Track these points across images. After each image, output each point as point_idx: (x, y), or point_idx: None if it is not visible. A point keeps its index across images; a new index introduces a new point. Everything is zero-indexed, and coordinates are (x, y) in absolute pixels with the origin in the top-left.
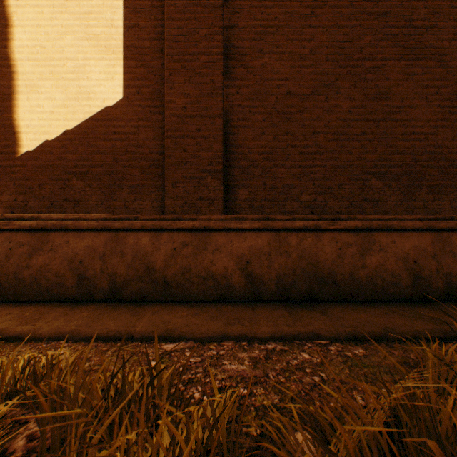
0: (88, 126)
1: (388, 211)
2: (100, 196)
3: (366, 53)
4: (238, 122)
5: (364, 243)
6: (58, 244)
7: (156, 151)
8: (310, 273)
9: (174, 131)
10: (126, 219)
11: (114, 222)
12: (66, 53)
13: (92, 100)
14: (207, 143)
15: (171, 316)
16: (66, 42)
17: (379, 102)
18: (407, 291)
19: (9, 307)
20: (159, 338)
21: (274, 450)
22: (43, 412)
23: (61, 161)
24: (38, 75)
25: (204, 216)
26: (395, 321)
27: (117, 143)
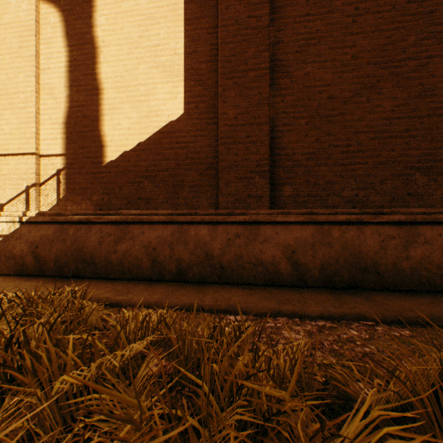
0: (156, 138)
1: (433, 205)
2: (165, 195)
3: (410, 53)
4: (283, 127)
5: (408, 236)
6: (136, 234)
7: (211, 156)
8: (353, 263)
9: (227, 138)
10: (188, 214)
11: (179, 216)
12: (140, 80)
13: (159, 116)
14: (255, 148)
15: (230, 295)
16: (140, 71)
17: (423, 99)
18: None
19: (103, 282)
20: (224, 311)
21: (342, 386)
22: (173, 346)
23: (136, 167)
24: (119, 99)
25: (253, 211)
26: (441, 309)
27: (179, 151)
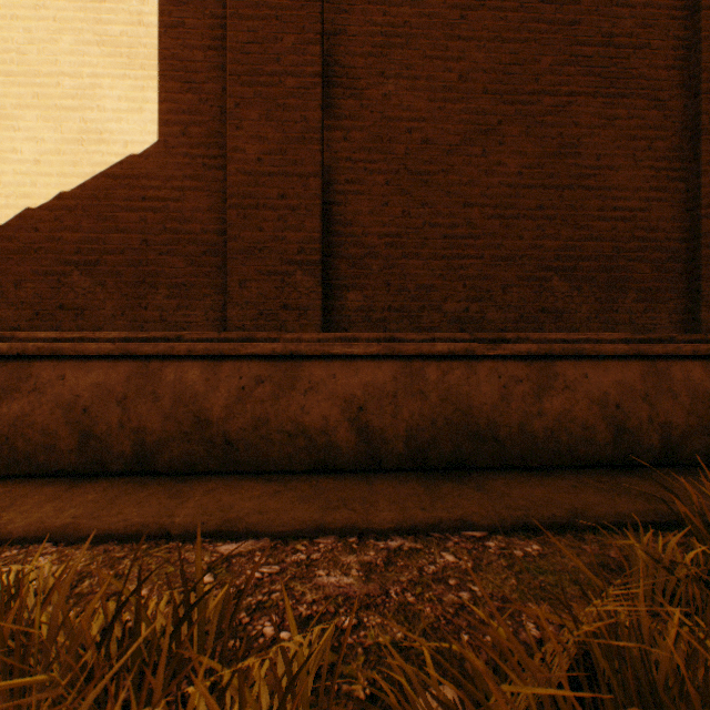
0: (99, 187)
1: (577, 328)
2: (119, 301)
3: (545, 84)
4: (347, 185)
5: (541, 378)
6: (46, 381)
7: (214, 229)
8: (459, 425)
9: (243, 197)
10: (163, 340)
11: (142, 344)
12: (62, 65)
13: (106, 143)
14: (296, 218)
15: (235, 498)
16: (62, 47)
17: (564, 160)
18: (605, 451)
19: None
20: (213, 534)
21: None
22: None
23: (54, 242)
24: (14, 99)
25: (291, 334)
26: (587, 499)
27: (148, 216)
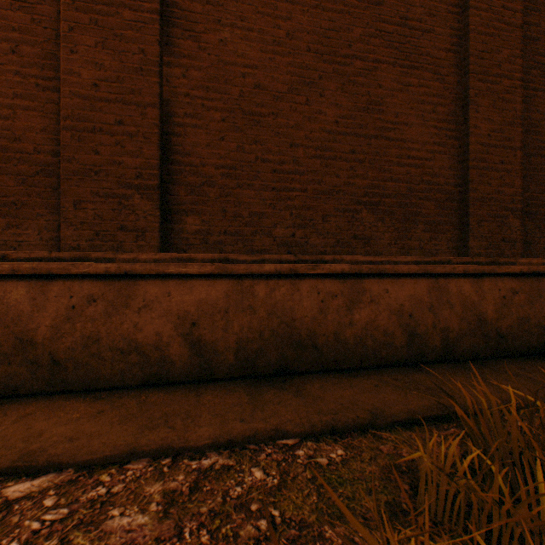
0: None
1: (381, 252)
2: None
3: (356, 50)
4: (186, 119)
5: (353, 293)
6: None
7: (48, 149)
8: (284, 336)
9: (78, 119)
10: None
11: None
12: None
13: None
14: (134, 145)
15: (50, 423)
16: None
17: (371, 114)
18: (402, 353)
19: None
20: (7, 471)
21: None
22: None
23: None
24: None
25: (128, 254)
26: (386, 397)
27: None
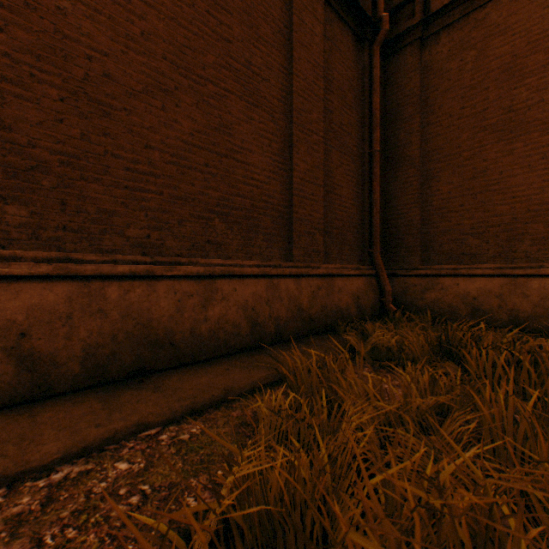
0: None
1: (231, 256)
2: None
3: (210, 74)
4: (5, 84)
5: (207, 292)
6: None
7: None
8: (141, 337)
9: None
10: None
11: None
12: None
13: None
14: None
15: None
16: None
17: (223, 135)
18: (247, 340)
19: None
20: None
21: None
22: None
23: None
24: None
25: None
26: (236, 376)
27: None
